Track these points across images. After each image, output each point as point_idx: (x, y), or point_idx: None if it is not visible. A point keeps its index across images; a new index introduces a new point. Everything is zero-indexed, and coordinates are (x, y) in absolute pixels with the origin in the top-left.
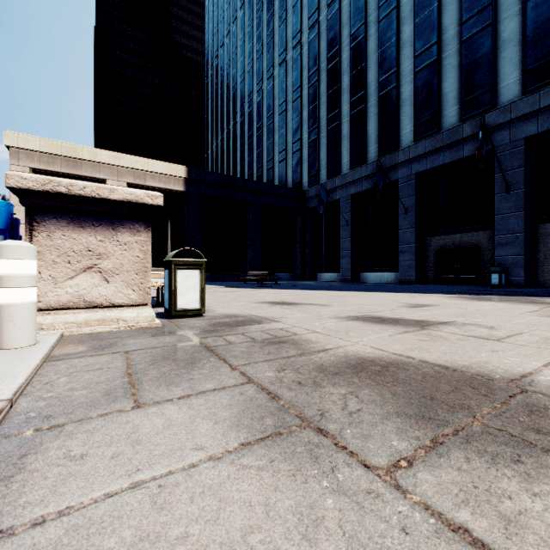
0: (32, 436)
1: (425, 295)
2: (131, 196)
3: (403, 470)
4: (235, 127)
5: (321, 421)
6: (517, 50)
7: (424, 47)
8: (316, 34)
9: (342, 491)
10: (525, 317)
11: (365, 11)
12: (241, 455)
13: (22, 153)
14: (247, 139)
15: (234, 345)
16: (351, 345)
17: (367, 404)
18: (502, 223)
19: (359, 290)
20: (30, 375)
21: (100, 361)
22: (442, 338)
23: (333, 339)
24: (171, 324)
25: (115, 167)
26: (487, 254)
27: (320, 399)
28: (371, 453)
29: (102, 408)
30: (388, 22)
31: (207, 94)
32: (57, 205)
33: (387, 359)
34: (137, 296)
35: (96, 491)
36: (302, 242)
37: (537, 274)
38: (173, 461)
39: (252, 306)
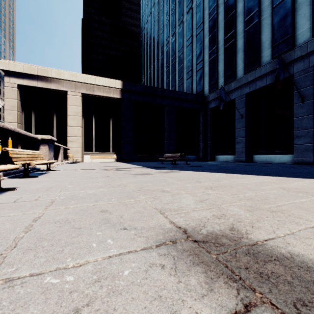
0: None
1: None
2: None
3: None
4: (158, 63)
5: None
6: None
7: None
8: None
9: None
10: None
11: None
12: None
13: (12, 74)
14: (165, 68)
15: None
16: None
17: None
18: None
19: (288, 173)
20: None
21: None
22: None
23: None
24: None
25: (73, 82)
26: None
27: None
28: None
29: None
30: None
31: (141, 47)
32: None
33: None
34: None
35: None
36: (203, 133)
37: None
38: None
39: None
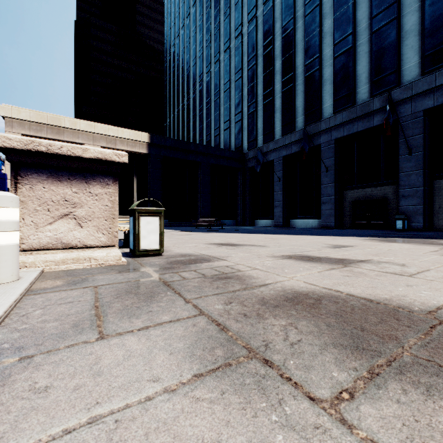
0: (2, 367)
1: (344, 237)
2: (101, 155)
3: (346, 403)
4: (189, 102)
5: (266, 352)
6: (417, 39)
7: (342, 37)
8: (254, 27)
9: (291, 426)
10: (429, 256)
11: (294, 8)
12: (194, 386)
13: (15, 122)
14: (198, 112)
15: (187, 280)
16: (287, 281)
17: (306, 335)
18: (405, 179)
19: (289, 233)
20: (9, 308)
21: (72, 295)
22: (363, 274)
23: (272, 275)
24: (135, 262)
25: (91, 133)
26: (393, 205)
27: (263, 330)
28: (314, 384)
29: (70, 339)
30: (312, 17)
31: (166, 76)
32: (38, 162)
33: (318, 293)
34: (106, 239)
35: (55, 426)
36: (242, 195)
37: (433, 221)
38: (130, 393)
39: (202, 247)
